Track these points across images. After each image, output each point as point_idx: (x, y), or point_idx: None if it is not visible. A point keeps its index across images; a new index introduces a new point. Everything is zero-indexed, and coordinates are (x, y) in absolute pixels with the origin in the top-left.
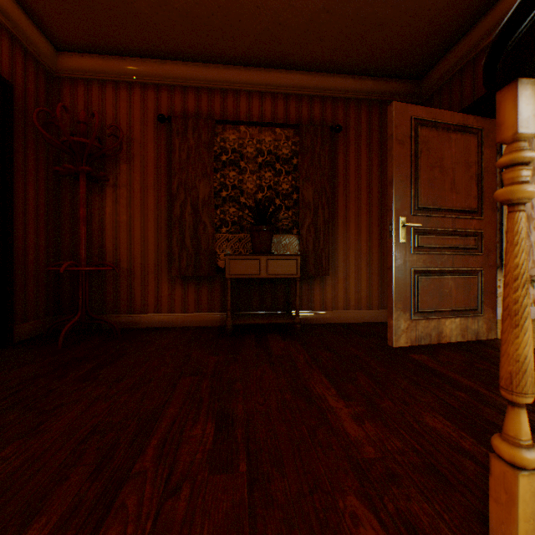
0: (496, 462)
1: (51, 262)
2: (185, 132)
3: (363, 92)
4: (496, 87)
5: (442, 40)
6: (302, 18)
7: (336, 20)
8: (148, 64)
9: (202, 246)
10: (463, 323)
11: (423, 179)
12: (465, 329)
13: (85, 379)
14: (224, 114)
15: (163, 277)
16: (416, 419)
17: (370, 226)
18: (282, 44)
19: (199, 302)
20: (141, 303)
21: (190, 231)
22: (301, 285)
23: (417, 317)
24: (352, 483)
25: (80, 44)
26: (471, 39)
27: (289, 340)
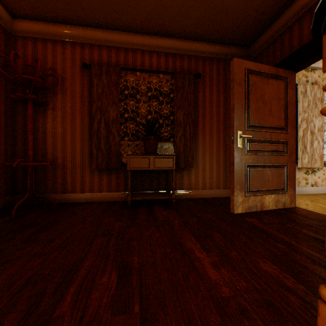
0: (323, 307)
1: (9, 159)
2: (100, 75)
3: (214, 53)
4: (324, 30)
5: (263, 22)
6: (176, 3)
7: (198, 5)
8: (76, 29)
9: (112, 149)
10: (276, 198)
11: (252, 107)
12: (277, 201)
13: (27, 241)
14: (126, 64)
15: (86, 169)
16: (254, 264)
17: (218, 137)
18: (163, 20)
19: (110, 185)
20: (71, 186)
21: (104, 139)
22: (175, 174)
23: (249, 194)
24: (215, 318)
25: (29, 13)
26: (281, 22)
27: (168, 210)
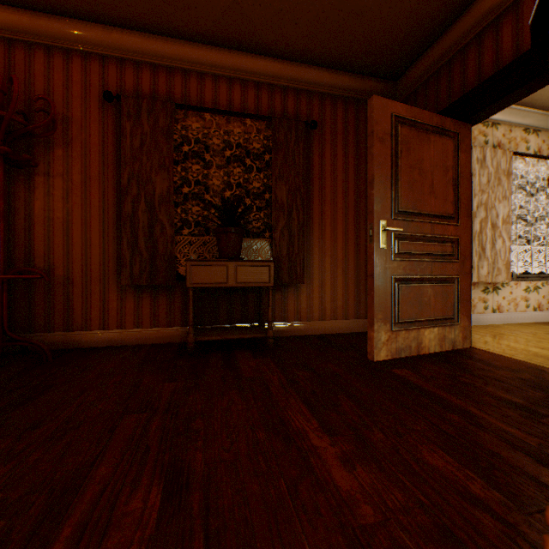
0: None
1: None
2: (138, 115)
3: (339, 88)
4: None
5: (420, 39)
6: None
7: (313, 1)
8: (91, 29)
9: (160, 249)
10: (441, 333)
11: (403, 181)
12: (443, 339)
13: None
14: (186, 98)
15: (111, 287)
16: (414, 456)
17: (347, 231)
18: (253, 23)
19: (156, 315)
20: (82, 317)
21: (144, 232)
22: (274, 294)
23: (397, 328)
24: None
25: None
26: (448, 40)
27: (261, 358)
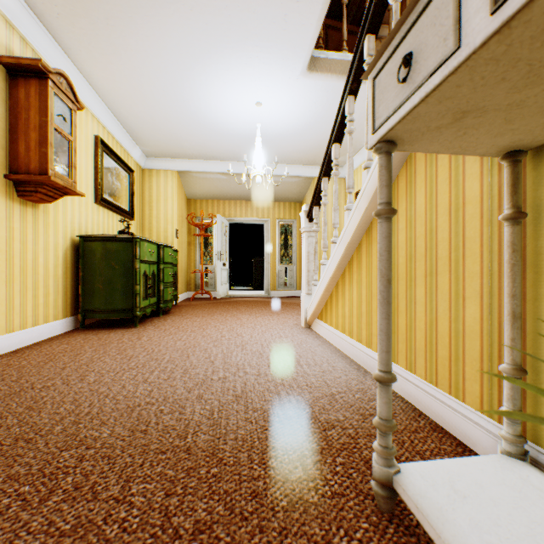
0: None
1: None
2: None
3: None
4: None
5: None
6: None
7: None
8: None
9: None
10: None
11: None
12: None
13: None
14: None
15: None
16: None
17: None
18: None
19: None
20: None
21: None
22: None
23: None
24: None
25: None
26: None
27: None
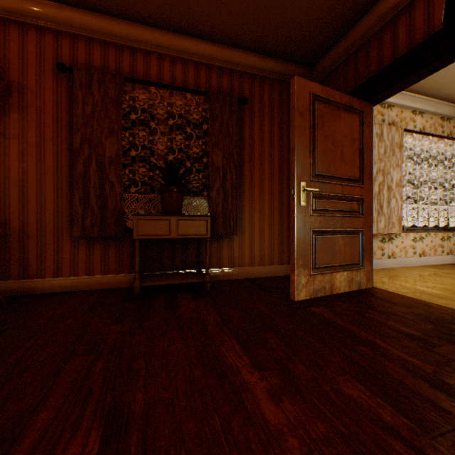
0: None
1: None
2: (89, 85)
3: (266, 70)
4: None
5: (332, 32)
6: None
7: None
8: (45, 6)
9: (109, 205)
10: (349, 276)
11: (319, 149)
12: (351, 281)
13: None
14: (134, 72)
15: (64, 239)
16: (332, 387)
17: (272, 191)
18: (192, 10)
19: (106, 263)
20: (37, 266)
21: (95, 190)
22: (211, 244)
23: (315, 272)
24: None
25: None
26: (355, 34)
27: (200, 300)
